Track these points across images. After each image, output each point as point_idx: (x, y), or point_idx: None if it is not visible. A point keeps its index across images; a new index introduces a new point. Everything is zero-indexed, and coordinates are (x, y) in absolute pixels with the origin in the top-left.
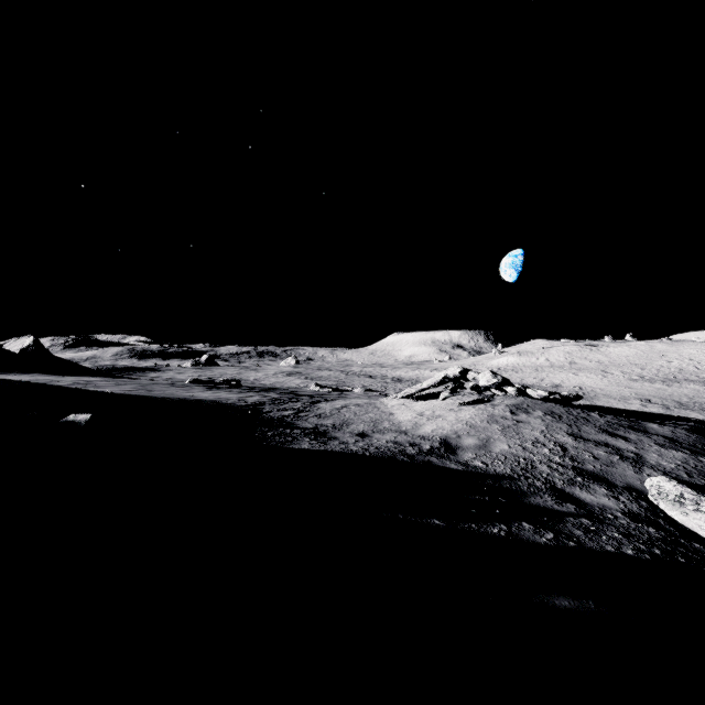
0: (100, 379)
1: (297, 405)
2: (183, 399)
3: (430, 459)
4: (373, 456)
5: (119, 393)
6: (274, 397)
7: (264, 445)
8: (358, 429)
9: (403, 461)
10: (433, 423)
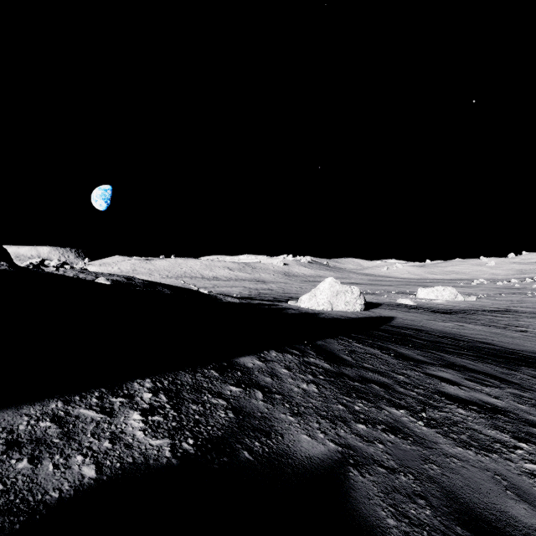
0: None
1: None
2: None
3: None
4: None
5: None
6: None
7: None
8: None
9: None
10: None
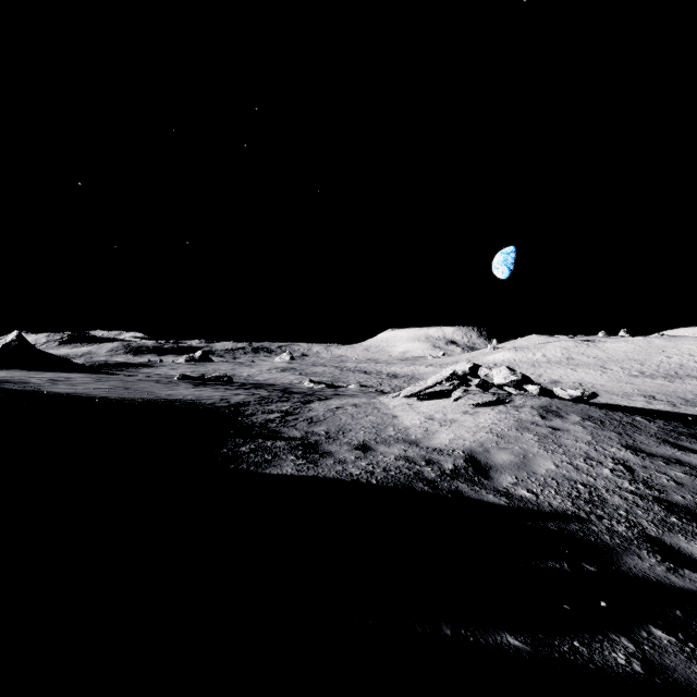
0: (82, 375)
1: (286, 406)
2: (149, 400)
3: (458, 487)
4: (382, 485)
5: (60, 395)
6: (263, 395)
7: (230, 470)
8: (357, 438)
9: (424, 491)
10: (448, 430)
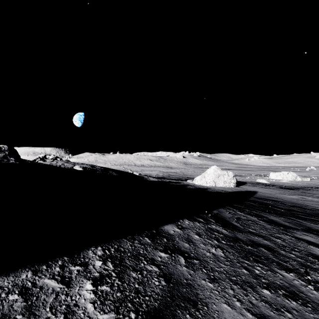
0: None
1: None
2: None
3: None
4: None
5: None
6: None
7: None
8: None
9: None
10: None
